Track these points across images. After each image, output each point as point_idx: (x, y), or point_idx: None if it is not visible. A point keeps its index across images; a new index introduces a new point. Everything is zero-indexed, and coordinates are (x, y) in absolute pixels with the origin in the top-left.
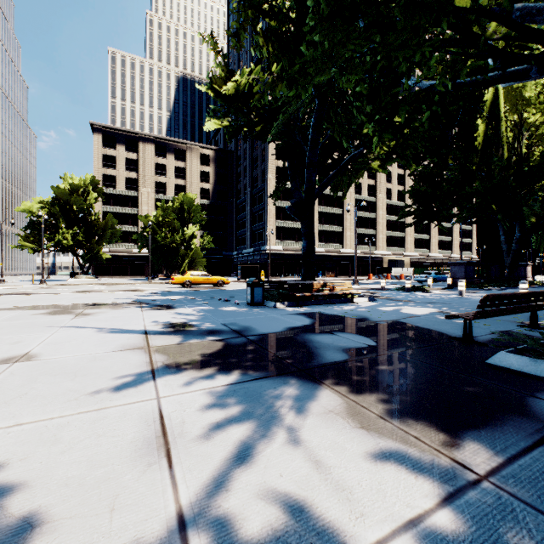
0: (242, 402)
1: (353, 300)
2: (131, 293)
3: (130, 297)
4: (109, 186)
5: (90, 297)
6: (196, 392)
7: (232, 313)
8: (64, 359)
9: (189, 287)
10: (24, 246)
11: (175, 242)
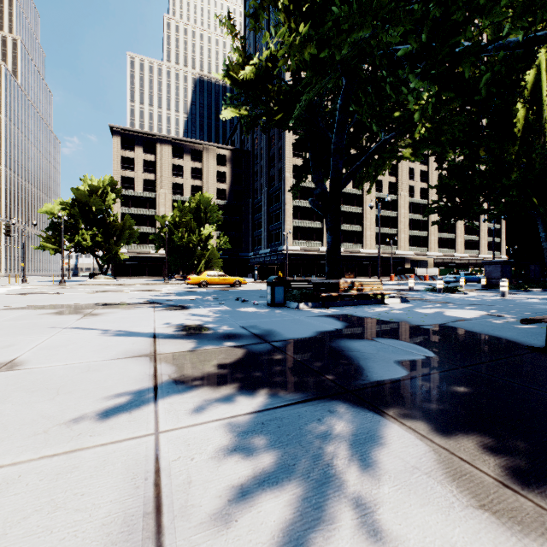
0: (276, 445)
1: (383, 301)
2: (146, 293)
3: (144, 297)
4: (127, 188)
5: (104, 296)
6: (210, 424)
7: (251, 314)
8: (51, 369)
9: (206, 288)
10: (45, 247)
11: (192, 243)
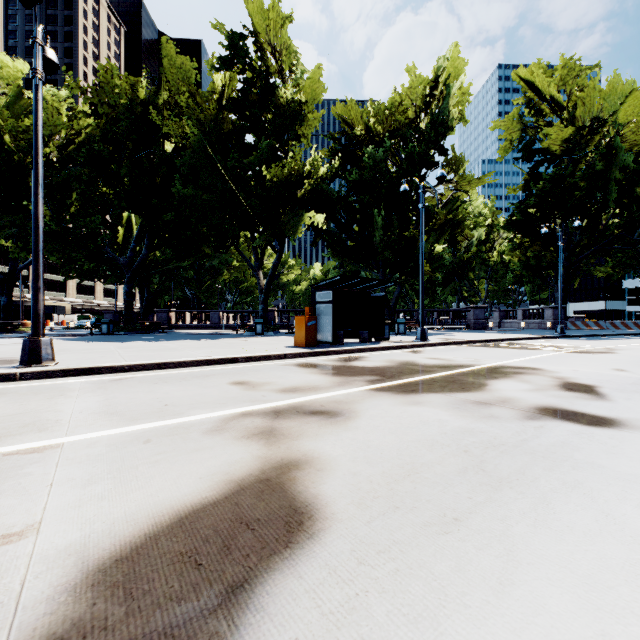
0: None
1: None
2: None
3: None
4: None
5: None
6: None
7: None
8: None
9: None
10: None
11: None
